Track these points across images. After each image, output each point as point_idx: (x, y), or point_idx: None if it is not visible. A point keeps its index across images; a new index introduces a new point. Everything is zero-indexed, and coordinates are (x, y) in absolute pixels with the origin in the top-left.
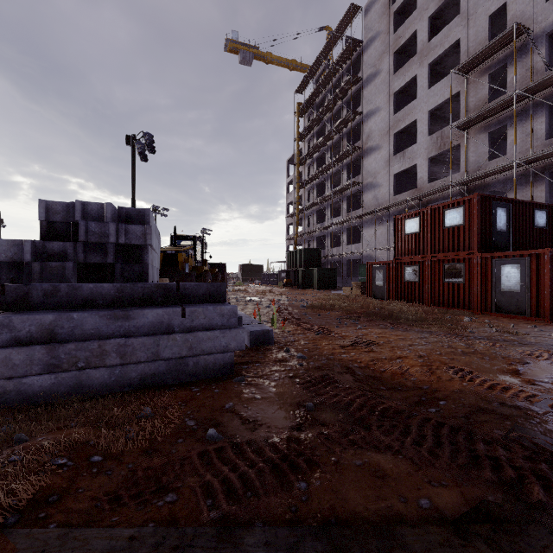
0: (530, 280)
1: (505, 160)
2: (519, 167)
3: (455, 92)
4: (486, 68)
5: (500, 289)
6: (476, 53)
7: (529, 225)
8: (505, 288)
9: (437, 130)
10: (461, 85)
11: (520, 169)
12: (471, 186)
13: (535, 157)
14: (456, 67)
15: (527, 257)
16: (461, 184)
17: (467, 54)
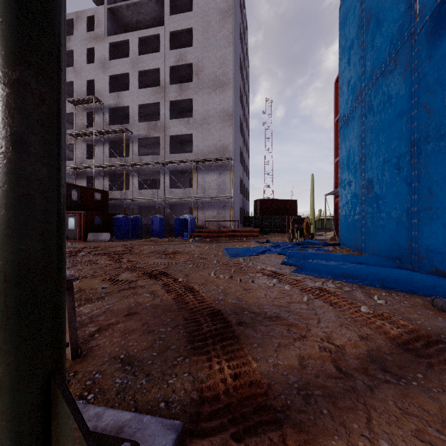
0: (78, 224)
1: (94, 162)
2: (99, 167)
3: (71, 111)
4: (86, 108)
5: (68, 228)
6: (78, 98)
7: (91, 198)
8: (70, 228)
9: (67, 126)
10: (74, 109)
11: (100, 169)
12: (79, 170)
13: (103, 165)
14: (68, 99)
15: (77, 214)
16: (73, 168)
17: (77, 93)
